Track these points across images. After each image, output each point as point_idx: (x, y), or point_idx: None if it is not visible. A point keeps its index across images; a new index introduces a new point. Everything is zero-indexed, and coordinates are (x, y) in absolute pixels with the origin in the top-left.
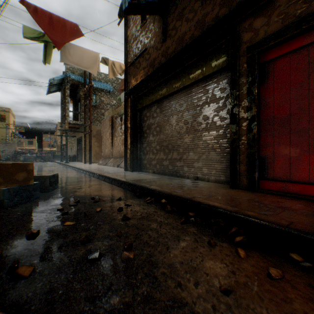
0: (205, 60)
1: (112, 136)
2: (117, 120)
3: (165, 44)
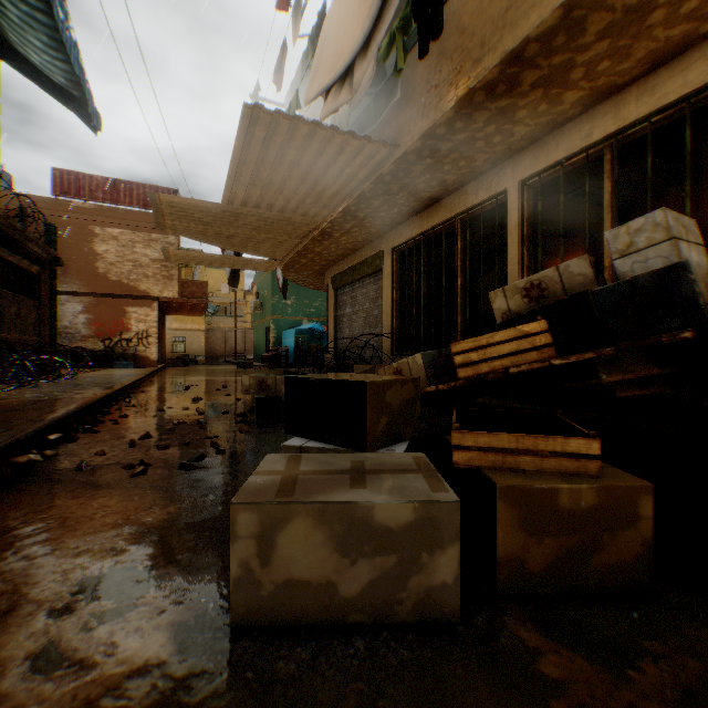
0: None
1: None
2: None
3: None
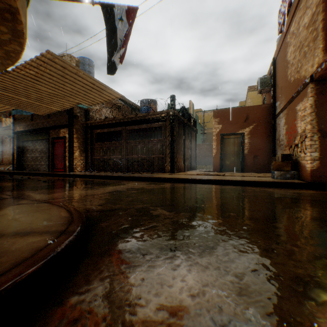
0: (45, 134)
1: (3, 149)
2: (8, 140)
3: (33, 122)
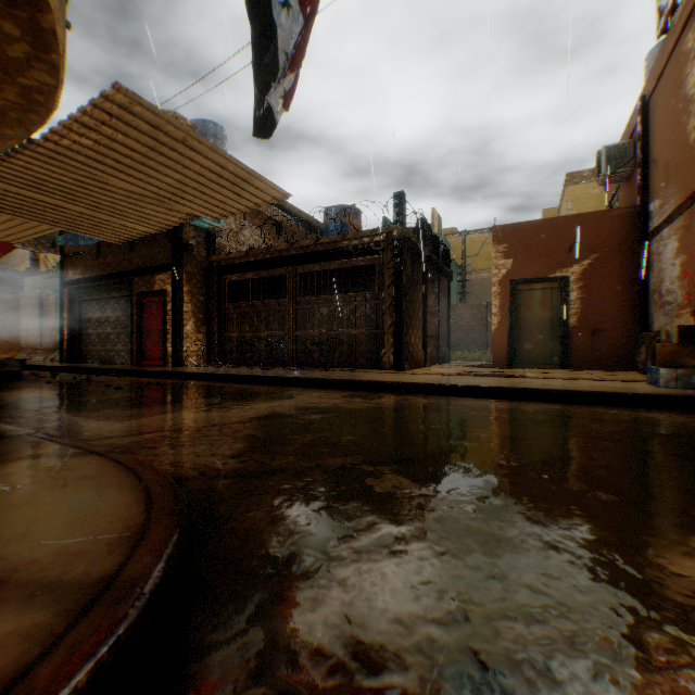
0: (125, 286)
1: (43, 319)
2: (52, 300)
3: (101, 260)
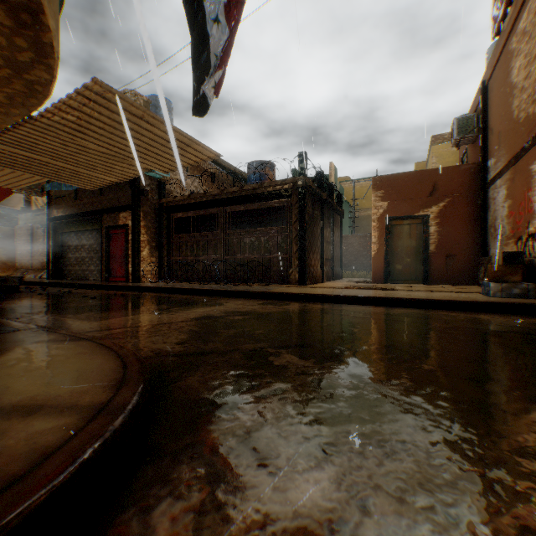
0: (96, 222)
1: (33, 246)
2: (40, 231)
3: (78, 202)
